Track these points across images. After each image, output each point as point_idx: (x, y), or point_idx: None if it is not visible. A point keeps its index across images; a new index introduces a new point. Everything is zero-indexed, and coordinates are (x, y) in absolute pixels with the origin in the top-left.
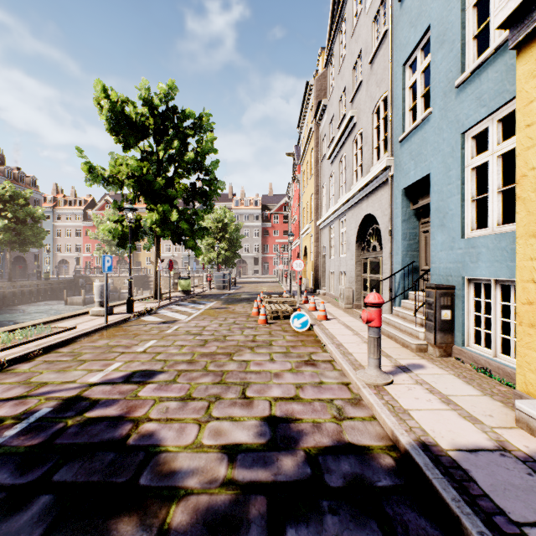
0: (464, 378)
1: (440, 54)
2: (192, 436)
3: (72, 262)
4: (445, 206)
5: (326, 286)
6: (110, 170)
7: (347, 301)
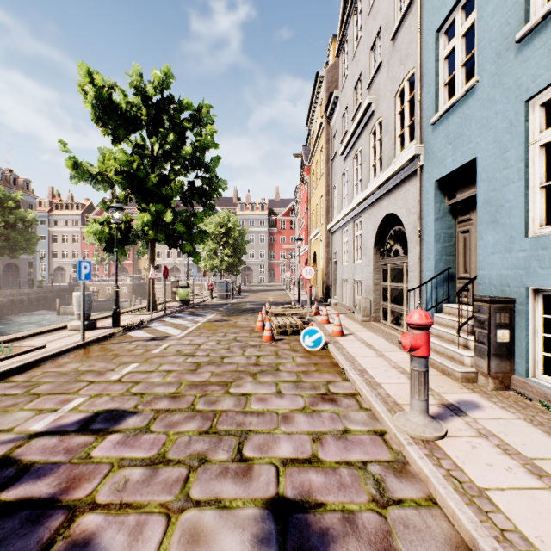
0: (541, 425)
1: (490, 5)
2: (151, 545)
3: (69, 269)
4: (498, 197)
5: (338, 296)
6: (98, 166)
7: (363, 313)
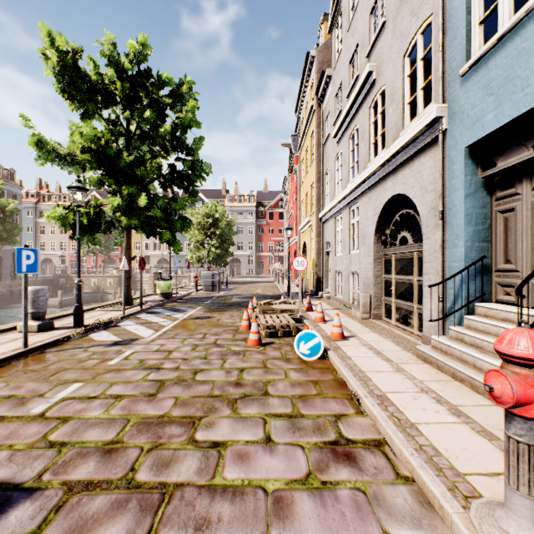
0: None
1: None
2: None
3: (56, 261)
4: None
5: (330, 288)
6: (67, 146)
7: (363, 310)
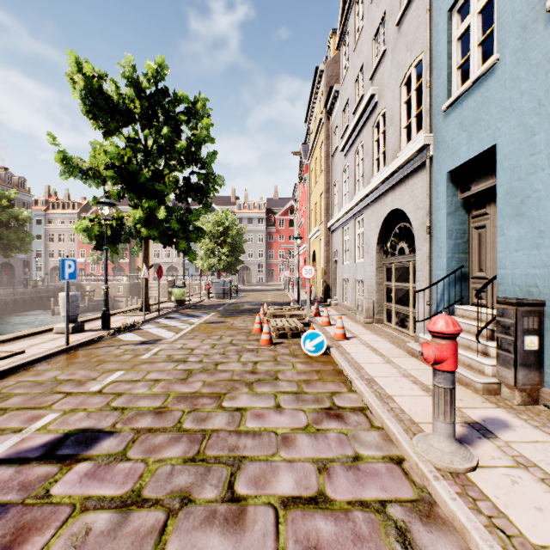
0: None
1: None
2: None
3: None
4: (524, 187)
5: (338, 296)
6: (89, 161)
7: (366, 315)
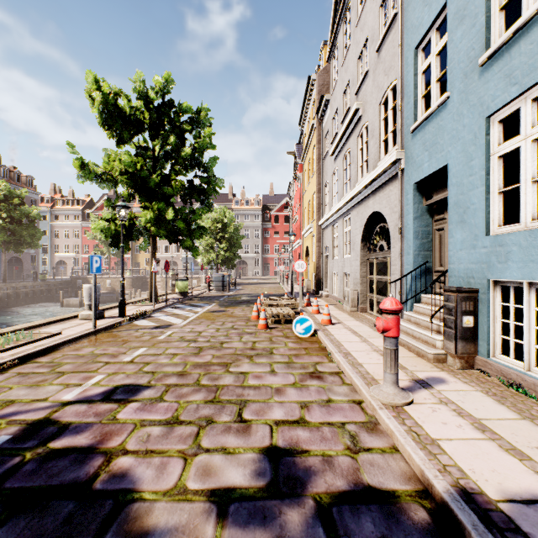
0: (494, 395)
1: (459, 31)
2: (174, 477)
3: (70, 263)
4: (465, 200)
5: (328, 288)
6: (103, 166)
7: (351, 304)
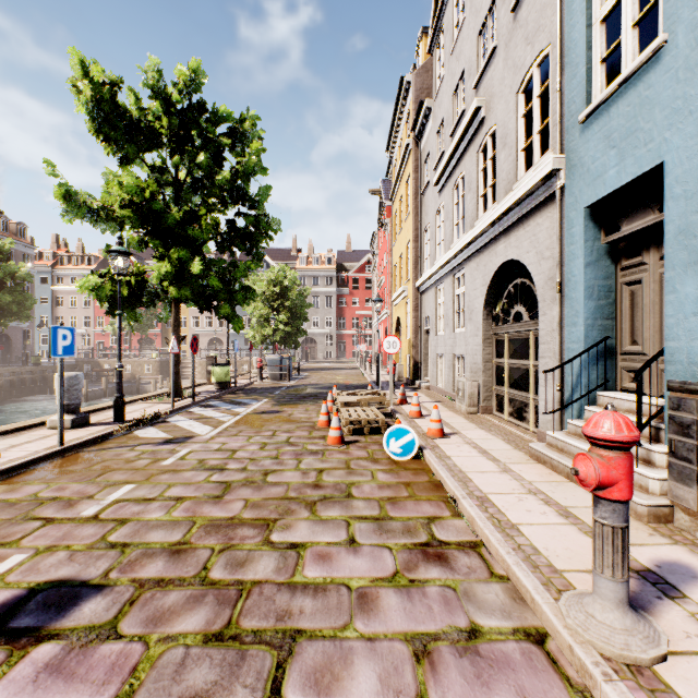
0: None
1: None
2: None
3: (78, 341)
4: None
5: (430, 376)
6: (101, 198)
7: (469, 402)
